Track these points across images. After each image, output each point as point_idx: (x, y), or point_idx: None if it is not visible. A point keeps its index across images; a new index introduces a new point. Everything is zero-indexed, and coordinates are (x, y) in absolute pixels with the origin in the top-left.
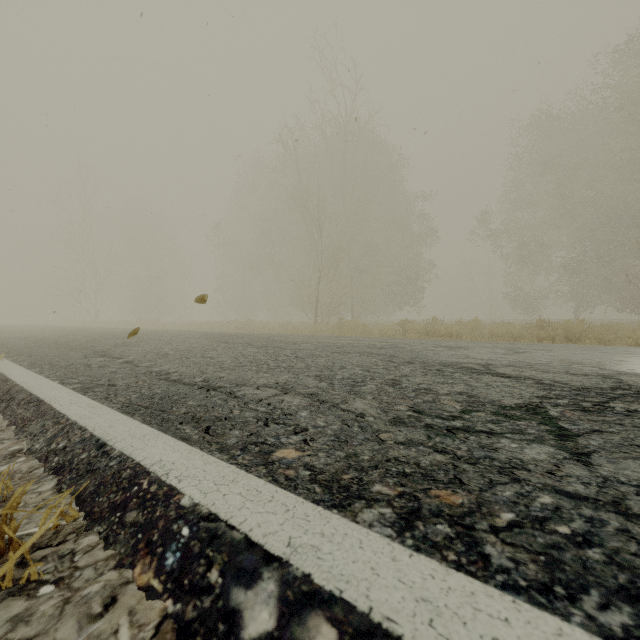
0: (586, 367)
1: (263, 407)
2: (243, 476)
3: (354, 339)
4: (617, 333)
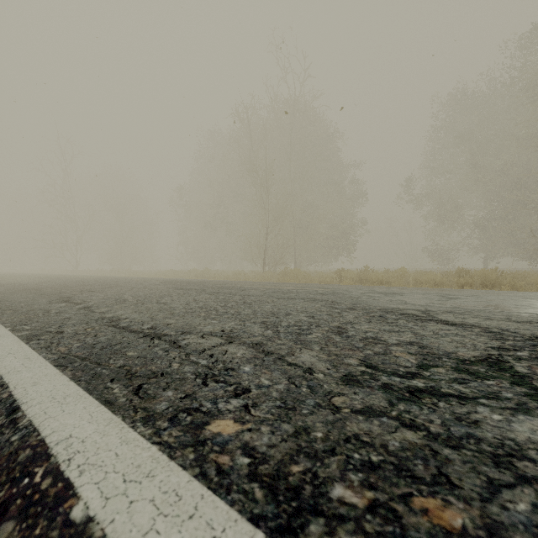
0: (524, 314)
1: (204, 359)
2: (163, 466)
3: (297, 285)
4: (525, 280)
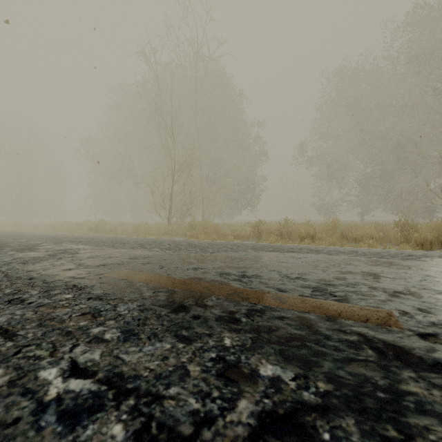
0: None
1: None
2: None
3: (219, 262)
4: None
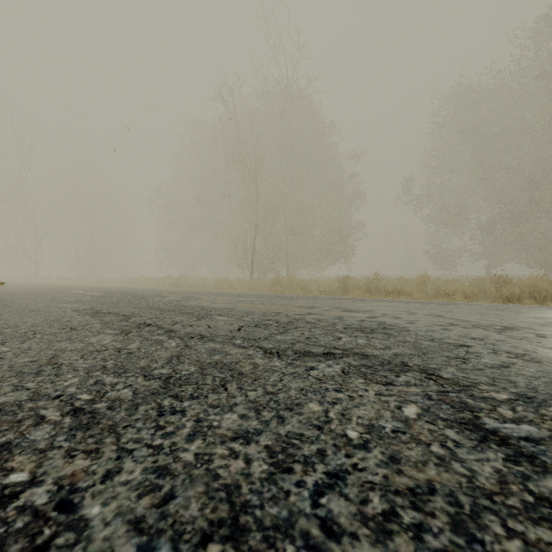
0: None
1: None
2: None
3: (299, 303)
4: None
